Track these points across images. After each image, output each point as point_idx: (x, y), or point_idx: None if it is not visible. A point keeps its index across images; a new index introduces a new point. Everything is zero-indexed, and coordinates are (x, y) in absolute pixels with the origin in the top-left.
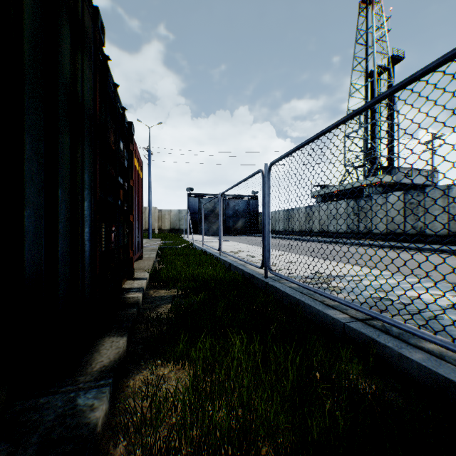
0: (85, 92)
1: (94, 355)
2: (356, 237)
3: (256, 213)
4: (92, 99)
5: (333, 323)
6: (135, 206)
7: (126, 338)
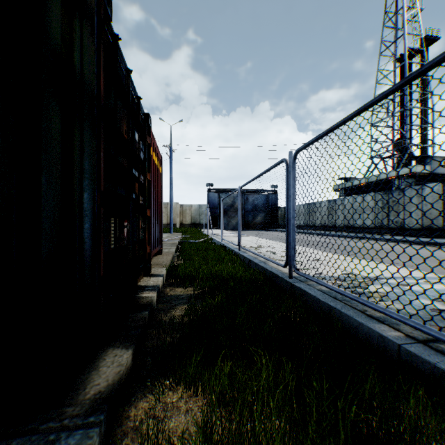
0: (85, 67)
1: (91, 374)
2: (416, 235)
3: (275, 207)
4: (96, 77)
5: (382, 342)
6: (153, 200)
7: (131, 350)
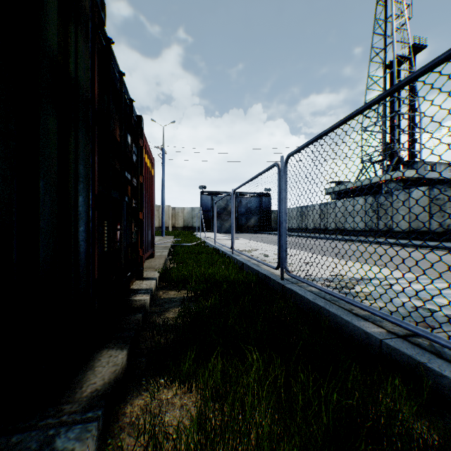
0: (80, 72)
1: (87, 374)
2: (396, 237)
3: (268, 210)
4: (90, 82)
5: (366, 338)
6: (145, 203)
7: (126, 351)
